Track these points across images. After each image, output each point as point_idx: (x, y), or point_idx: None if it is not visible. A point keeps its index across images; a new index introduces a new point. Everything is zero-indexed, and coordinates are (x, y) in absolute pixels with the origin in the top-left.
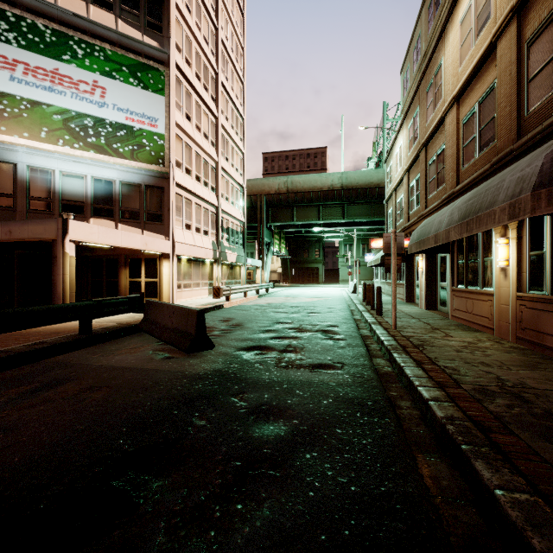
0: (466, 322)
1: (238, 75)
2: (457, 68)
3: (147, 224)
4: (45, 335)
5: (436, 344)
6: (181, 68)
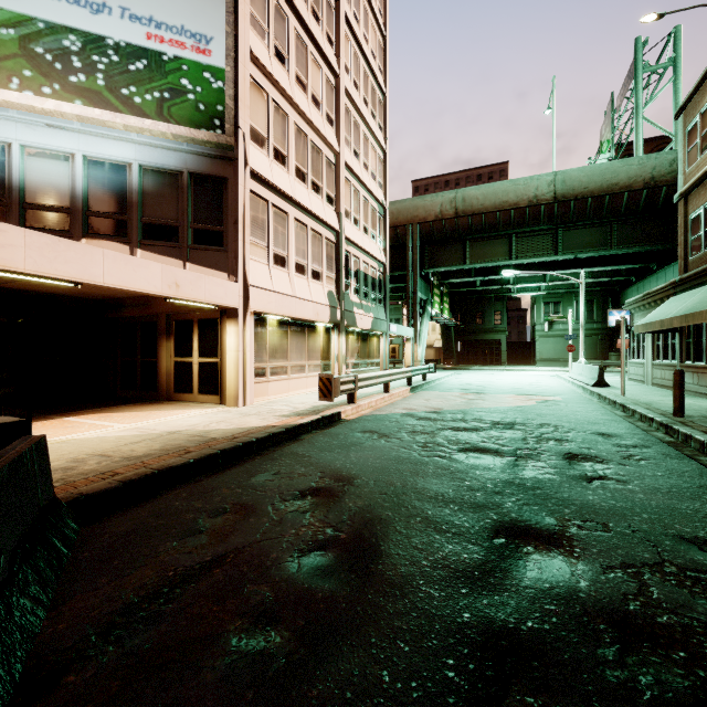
0: None
1: (376, 19)
2: None
3: (193, 250)
4: None
5: None
6: None
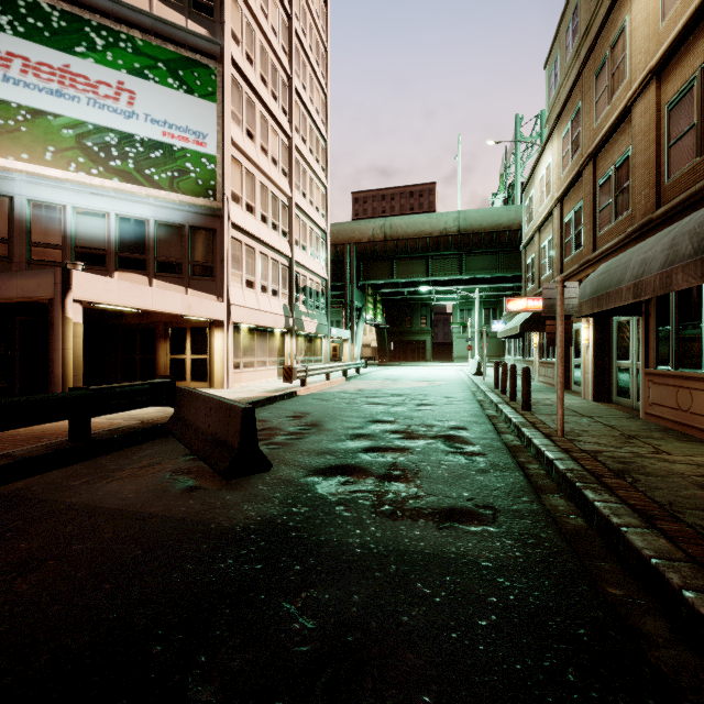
0: (676, 425)
1: (319, 83)
2: (657, 24)
3: (192, 280)
4: (19, 442)
5: (651, 469)
6: (239, 66)
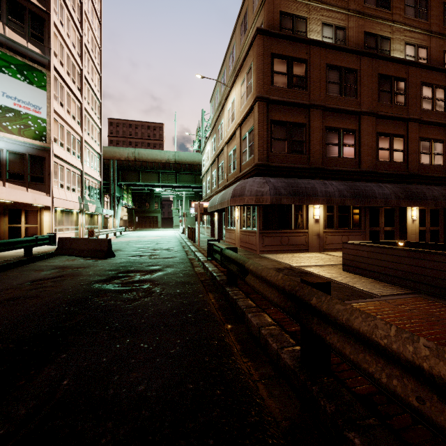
0: (229, 243)
1: (97, 69)
2: (227, 129)
3: (31, 184)
4: None
5: None
6: (57, 70)
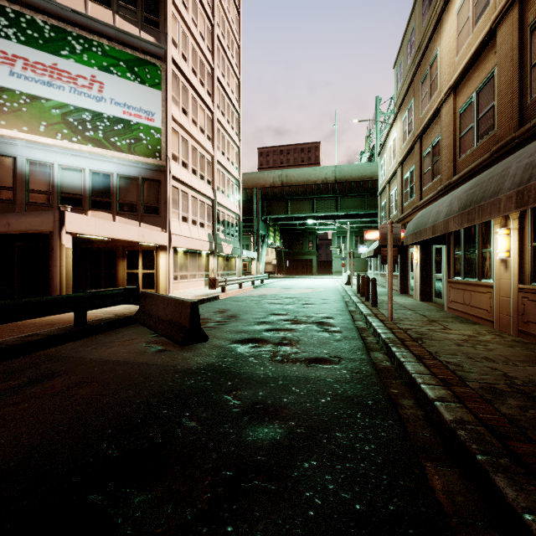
0: (463, 314)
1: (234, 71)
2: (454, 58)
3: (144, 216)
4: (40, 327)
5: (435, 337)
6: (177, 63)
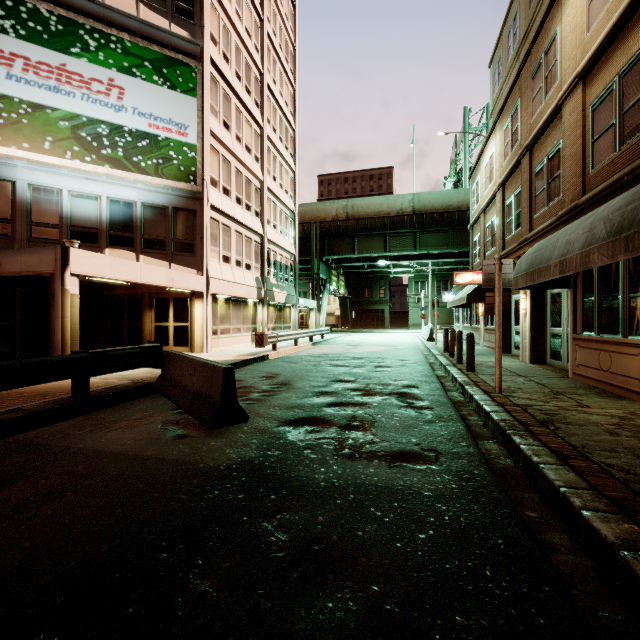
0: (598, 384)
1: (288, 78)
2: (583, 35)
3: (175, 255)
4: (27, 398)
5: (572, 419)
6: (217, 65)
